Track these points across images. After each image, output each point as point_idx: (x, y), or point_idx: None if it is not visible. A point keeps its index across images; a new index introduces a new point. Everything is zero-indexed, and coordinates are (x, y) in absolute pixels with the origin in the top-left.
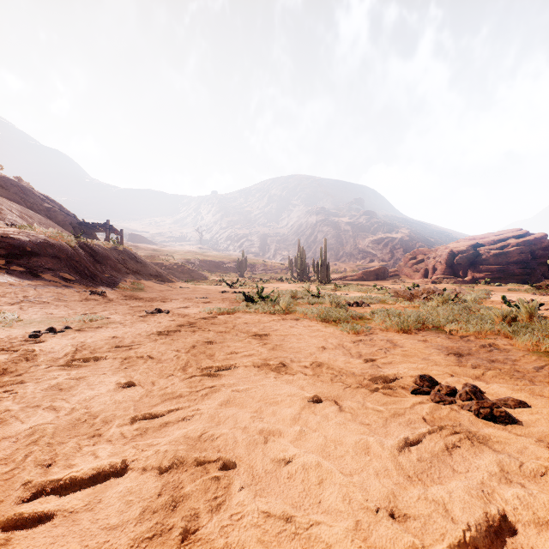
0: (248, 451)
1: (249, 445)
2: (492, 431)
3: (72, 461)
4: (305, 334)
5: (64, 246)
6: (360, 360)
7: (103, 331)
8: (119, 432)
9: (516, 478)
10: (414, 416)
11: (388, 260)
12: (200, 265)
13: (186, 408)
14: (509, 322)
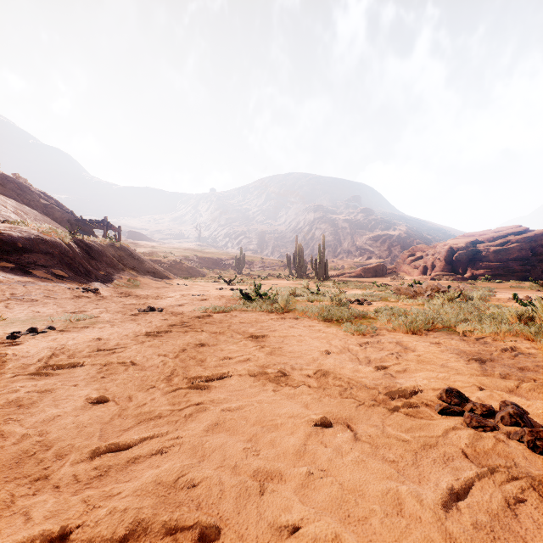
0: (237, 508)
1: (239, 497)
2: None
3: None
4: (306, 336)
5: (58, 242)
6: (371, 368)
7: (88, 331)
8: (72, 474)
9: None
10: (451, 448)
11: (385, 257)
12: (198, 262)
13: (163, 436)
14: (524, 321)
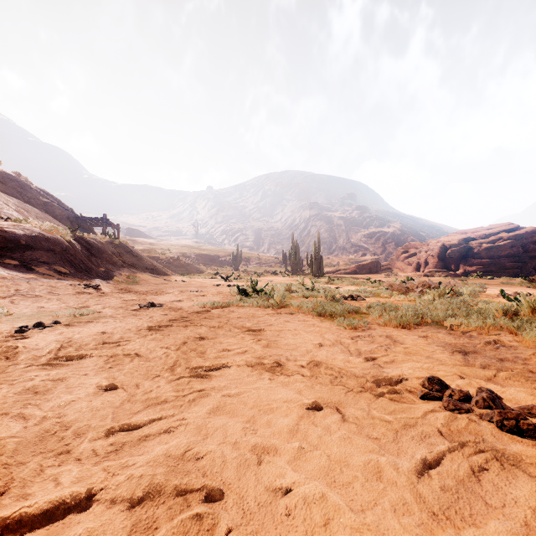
0: (238, 475)
1: (239, 467)
2: (522, 449)
3: (29, 488)
4: (301, 330)
5: (59, 240)
6: (360, 359)
7: (92, 326)
8: (91, 449)
9: None
10: (428, 428)
11: (380, 254)
12: (195, 259)
13: (170, 417)
14: (510, 316)
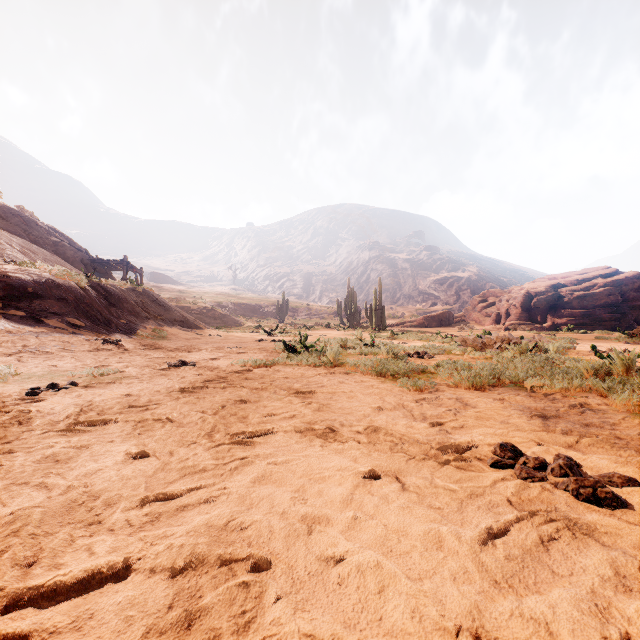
0: (287, 545)
1: (288, 537)
2: (598, 519)
3: (60, 558)
4: (358, 392)
5: (73, 287)
6: (425, 424)
7: (115, 387)
8: (124, 519)
9: (637, 584)
10: (497, 497)
11: (453, 303)
12: (233, 309)
13: (210, 486)
14: (601, 376)
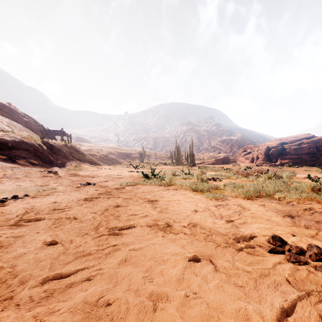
0: (138, 321)
1: (139, 313)
2: None
3: None
4: (182, 200)
5: (33, 143)
6: (223, 221)
7: (49, 198)
8: (28, 295)
9: None
10: (278, 277)
11: (229, 152)
12: (117, 155)
13: (91, 268)
14: (315, 191)
